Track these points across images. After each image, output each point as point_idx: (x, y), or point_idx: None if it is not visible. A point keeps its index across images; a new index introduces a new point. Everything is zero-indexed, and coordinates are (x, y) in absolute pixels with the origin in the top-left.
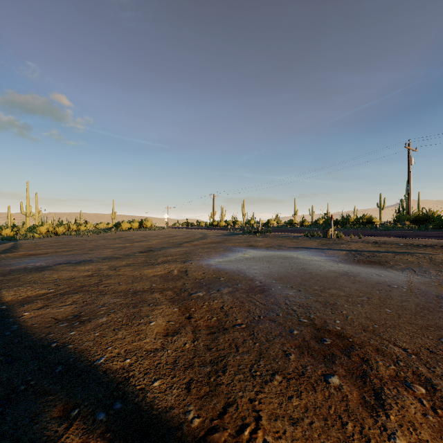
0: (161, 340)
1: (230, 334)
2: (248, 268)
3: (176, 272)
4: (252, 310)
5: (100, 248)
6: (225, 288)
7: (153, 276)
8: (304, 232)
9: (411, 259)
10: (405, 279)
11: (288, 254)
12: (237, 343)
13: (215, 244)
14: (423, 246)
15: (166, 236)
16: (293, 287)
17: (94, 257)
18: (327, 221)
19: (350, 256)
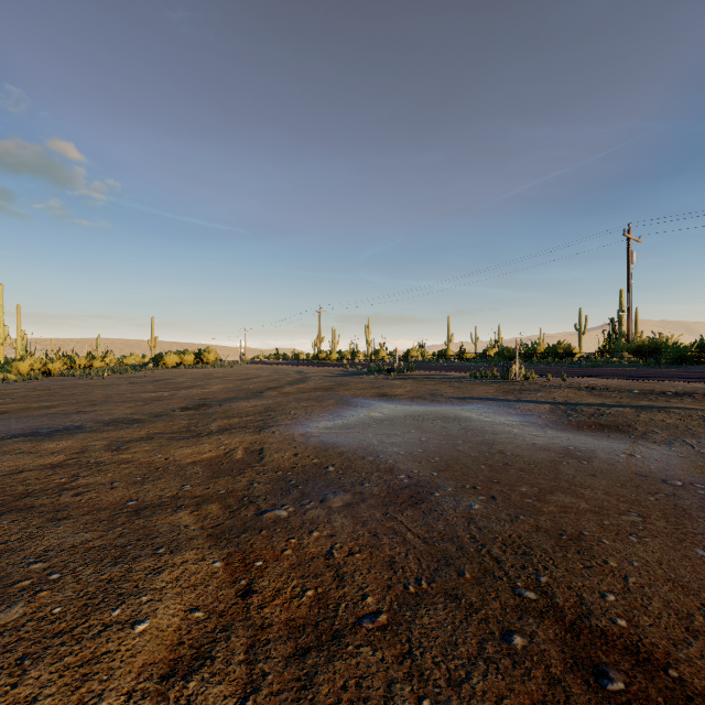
0: (147, 701)
1: (348, 660)
2: (381, 443)
3: (240, 453)
4: (400, 559)
5: (111, 401)
6: (337, 494)
7: (191, 463)
8: (467, 370)
9: (670, 420)
10: (686, 464)
11: (450, 411)
12: (368, 703)
13: (321, 392)
14: (675, 395)
15: (238, 377)
16: (478, 489)
17: (90, 421)
18: (502, 353)
19: (560, 414)
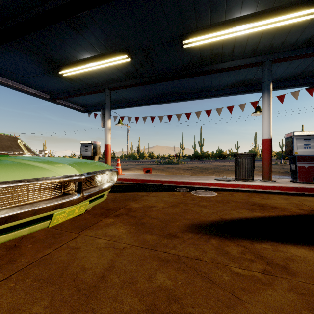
0: None
1: None
2: None
3: None
4: None
5: None
6: None
7: None
8: None
9: None
10: None
11: None
12: None
13: None
14: None
15: None
16: None
17: None
18: None
19: None
